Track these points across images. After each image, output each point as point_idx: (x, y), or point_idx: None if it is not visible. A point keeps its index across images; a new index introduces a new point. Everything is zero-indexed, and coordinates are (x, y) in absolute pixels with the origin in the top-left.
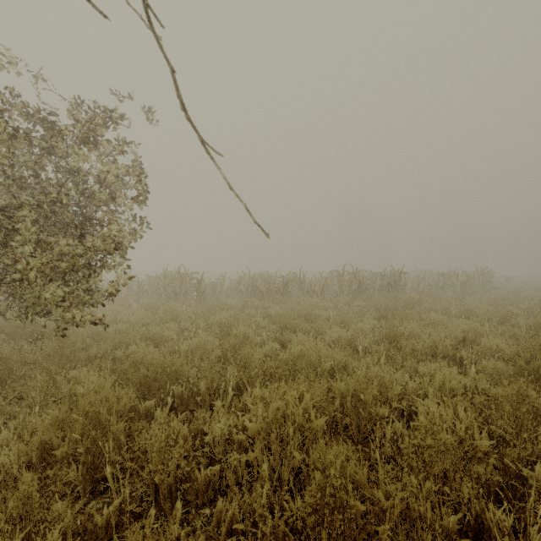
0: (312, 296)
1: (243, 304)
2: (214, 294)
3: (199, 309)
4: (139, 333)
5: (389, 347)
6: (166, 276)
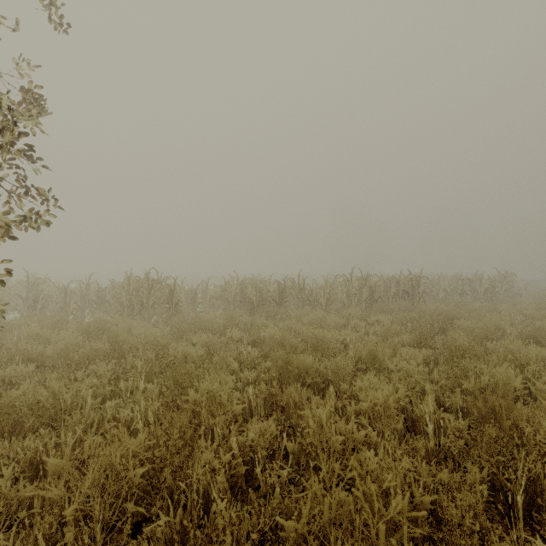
0: (313, 305)
1: (225, 322)
2: (193, 304)
3: (151, 338)
4: (4, 404)
5: (496, 434)
6: (130, 283)
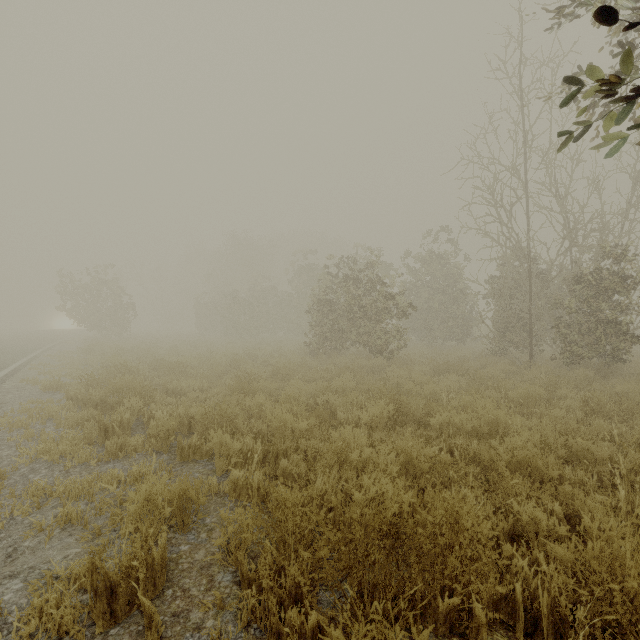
0: None
1: None
2: None
3: None
4: None
5: None
6: None
